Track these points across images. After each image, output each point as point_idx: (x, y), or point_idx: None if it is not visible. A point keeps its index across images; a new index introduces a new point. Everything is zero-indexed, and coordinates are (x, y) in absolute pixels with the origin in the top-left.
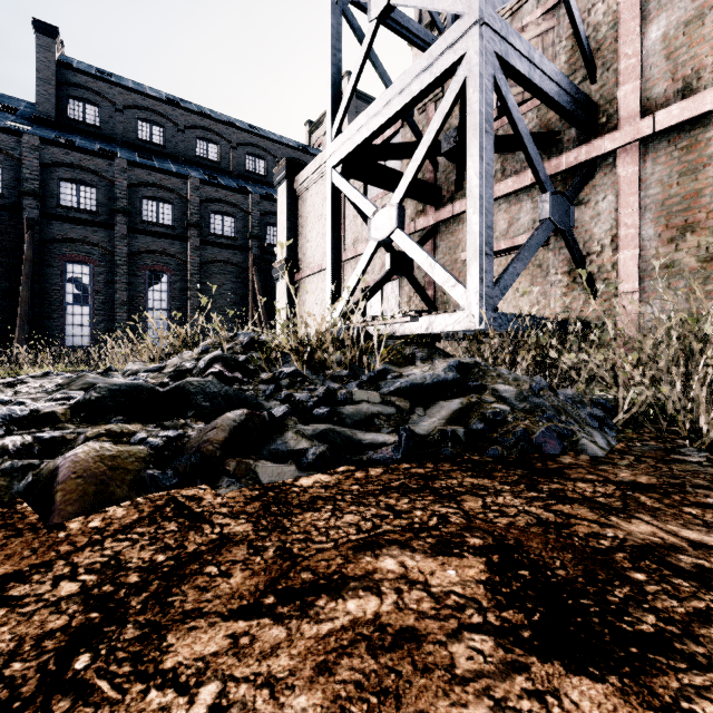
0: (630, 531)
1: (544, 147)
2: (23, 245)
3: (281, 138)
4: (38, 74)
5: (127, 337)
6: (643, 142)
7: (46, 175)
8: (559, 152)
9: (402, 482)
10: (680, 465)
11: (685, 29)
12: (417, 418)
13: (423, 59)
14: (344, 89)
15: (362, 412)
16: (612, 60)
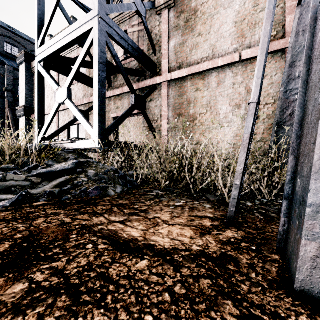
0: (93, 221)
1: (140, 76)
2: None
3: (30, 39)
4: None
5: None
6: (169, 82)
7: None
8: (145, 79)
9: (14, 217)
10: (145, 196)
11: (180, 46)
12: (41, 186)
13: (78, 23)
14: None
15: (5, 185)
16: (161, 49)
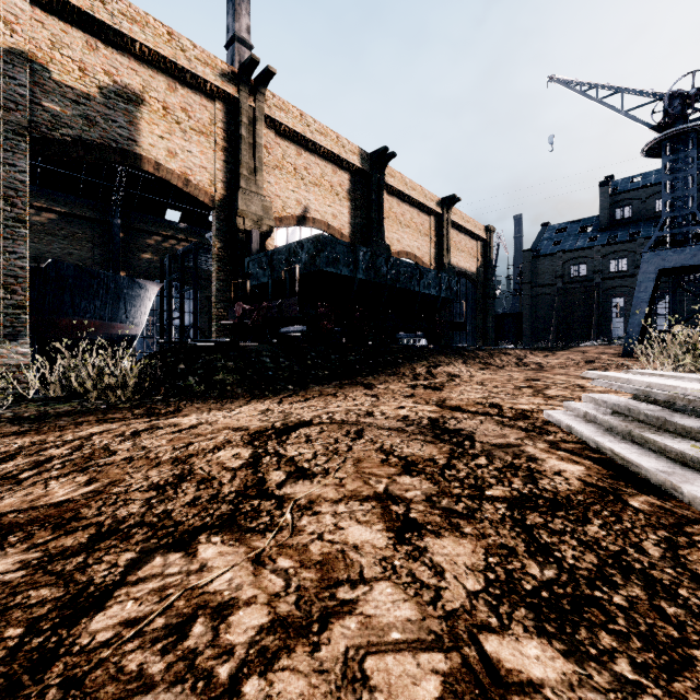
0: None
1: None
2: (594, 295)
3: None
4: (600, 207)
5: None
6: None
7: (603, 261)
8: None
9: None
10: None
11: None
12: None
13: None
14: None
15: None
16: None
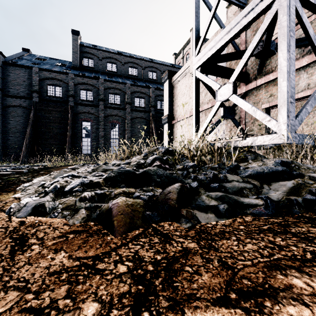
0: None
1: None
2: (68, 115)
3: (163, 62)
4: (73, 50)
5: (103, 150)
6: None
7: (76, 88)
8: None
9: (269, 227)
10: None
11: None
12: (266, 190)
13: (249, 6)
14: (191, 36)
15: (236, 186)
16: None
